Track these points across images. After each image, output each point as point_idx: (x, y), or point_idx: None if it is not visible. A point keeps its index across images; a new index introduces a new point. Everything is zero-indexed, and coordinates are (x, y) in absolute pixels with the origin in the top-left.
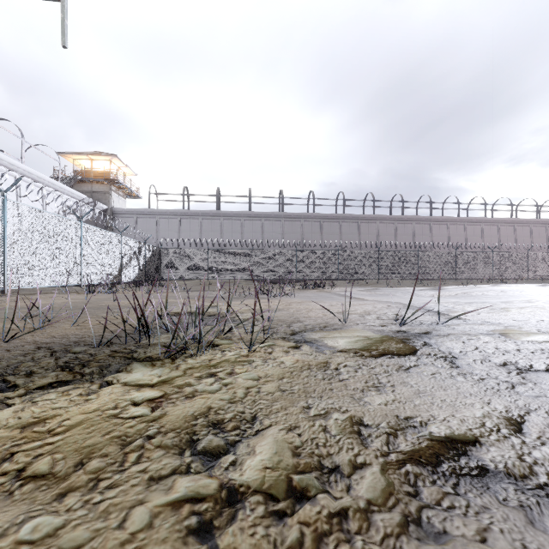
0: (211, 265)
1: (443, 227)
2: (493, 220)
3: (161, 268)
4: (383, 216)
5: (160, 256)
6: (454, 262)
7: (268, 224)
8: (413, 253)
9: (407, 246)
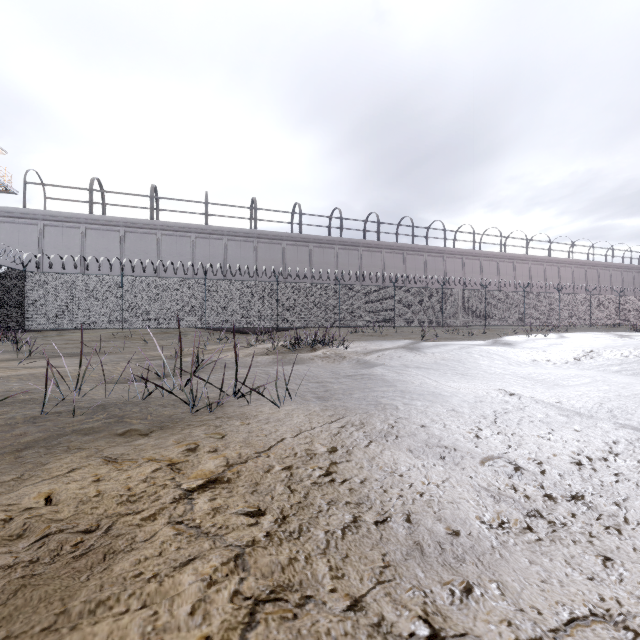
0: (129, 304)
1: (458, 262)
2: (509, 255)
3: (25, 307)
4: (390, 244)
5: (22, 285)
6: (483, 304)
7: (235, 245)
8: (436, 291)
9: (418, 284)
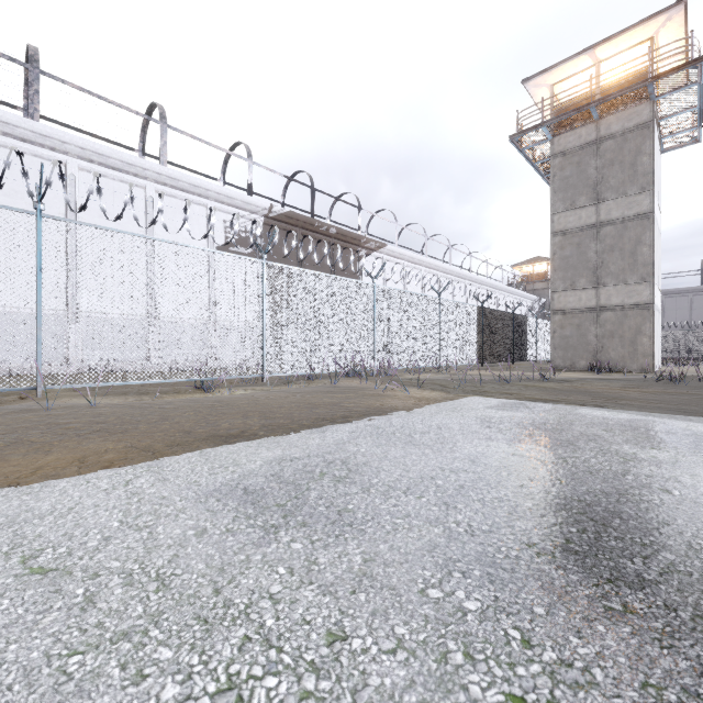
0: None
1: None
2: None
3: None
4: None
5: None
6: None
7: None
8: None
9: None
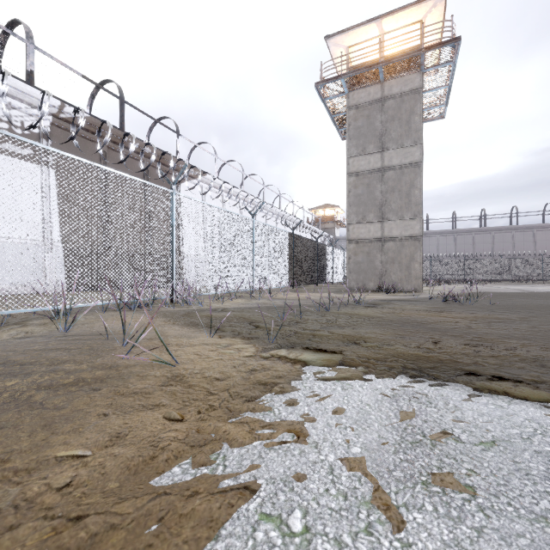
0: None
1: None
2: None
3: None
4: None
5: None
6: None
7: (442, 238)
8: None
9: None
